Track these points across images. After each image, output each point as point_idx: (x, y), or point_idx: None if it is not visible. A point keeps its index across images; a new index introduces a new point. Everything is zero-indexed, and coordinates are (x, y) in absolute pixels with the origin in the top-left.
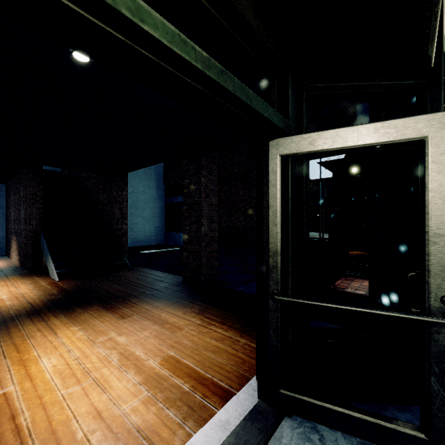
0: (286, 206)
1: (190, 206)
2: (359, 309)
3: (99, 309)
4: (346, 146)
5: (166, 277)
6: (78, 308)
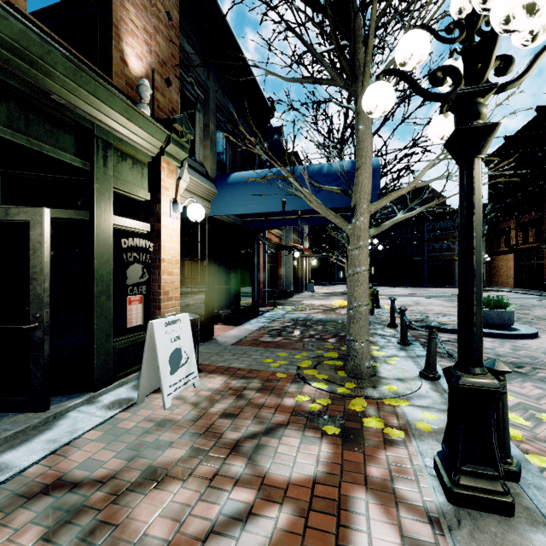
0: None
1: None
2: None
3: None
4: None
5: None
6: None
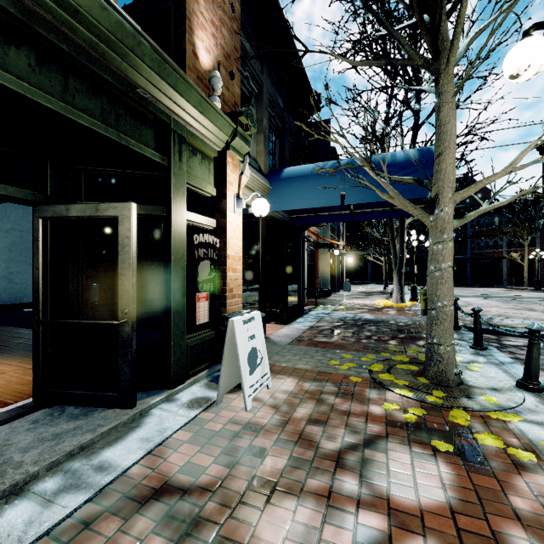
0: (47, 255)
1: None
2: (75, 321)
3: None
4: (79, 216)
5: (31, 333)
6: None
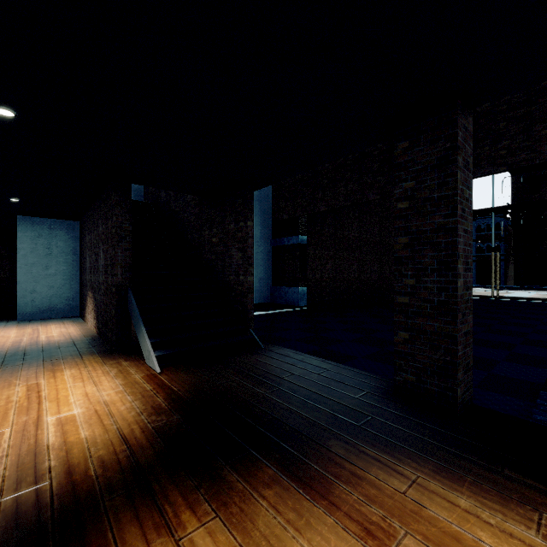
0: None
1: (417, 235)
2: None
3: (280, 482)
4: None
5: (339, 371)
6: (230, 470)
